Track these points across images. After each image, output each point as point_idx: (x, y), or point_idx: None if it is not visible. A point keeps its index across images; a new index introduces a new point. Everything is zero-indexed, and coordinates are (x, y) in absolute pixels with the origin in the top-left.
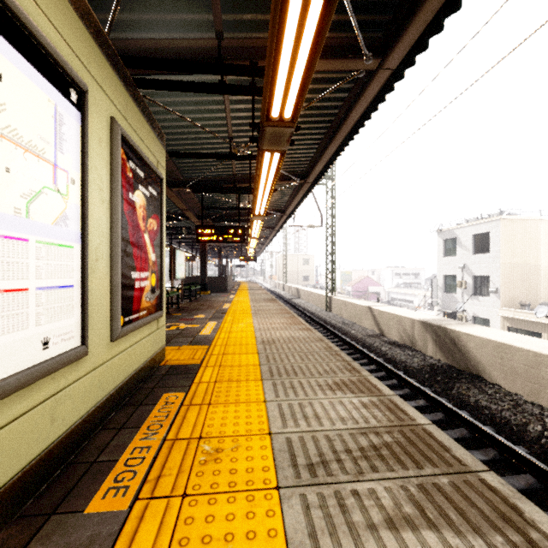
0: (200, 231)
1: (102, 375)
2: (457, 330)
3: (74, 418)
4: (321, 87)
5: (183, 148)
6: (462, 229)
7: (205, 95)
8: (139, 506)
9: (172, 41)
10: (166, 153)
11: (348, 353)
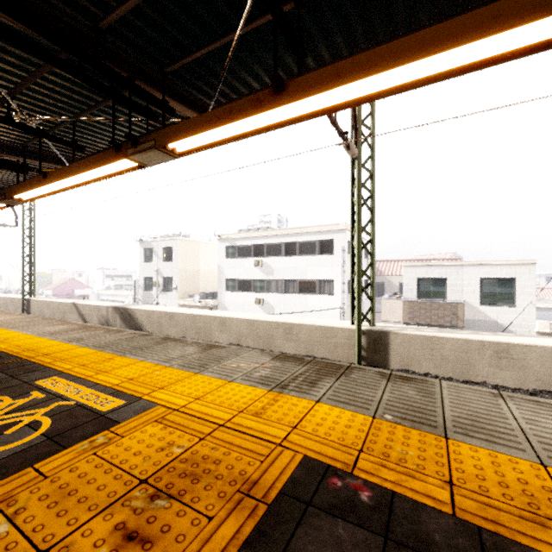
0: None
1: None
2: (132, 308)
3: None
4: None
5: None
6: (157, 243)
7: None
8: None
9: None
10: None
11: None
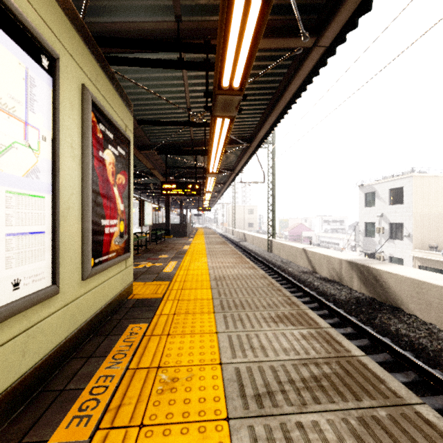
0: (164, 186)
1: (73, 310)
2: (379, 268)
3: (45, 350)
4: (264, 64)
5: (150, 117)
6: (380, 185)
7: (167, 71)
8: (99, 436)
9: (138, 24)
10: (136, 122)
11: (287, 287)
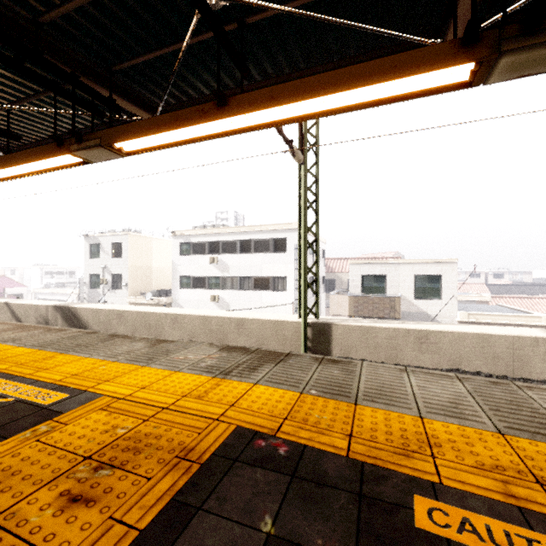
0: None
1: None
2: (76, 306)
3: None
4: None
5: None
6: (104, 238)
7: None
8: None
9: None
10: None
11: None
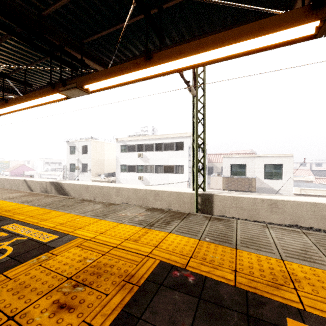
0: None
1: None
2: (62, 182)
3: None
4: None
5: None
6: (78, 142)
7: None
8: None
9: None
10: None
11: None
